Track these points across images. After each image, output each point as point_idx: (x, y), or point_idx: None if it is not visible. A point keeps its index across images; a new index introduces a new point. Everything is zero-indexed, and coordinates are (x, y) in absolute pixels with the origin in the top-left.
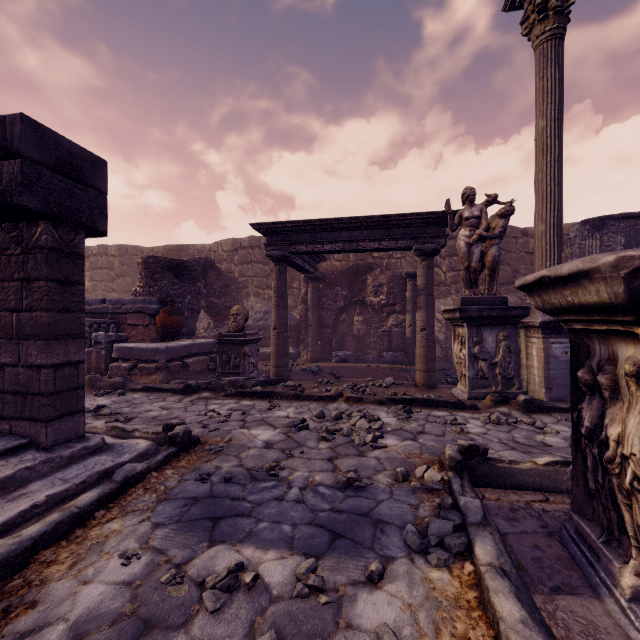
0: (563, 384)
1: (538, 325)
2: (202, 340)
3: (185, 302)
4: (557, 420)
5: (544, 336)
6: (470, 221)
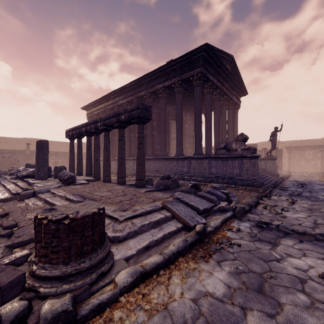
0: None
1: None
2: None
3: None
4: None
5: None
6: None
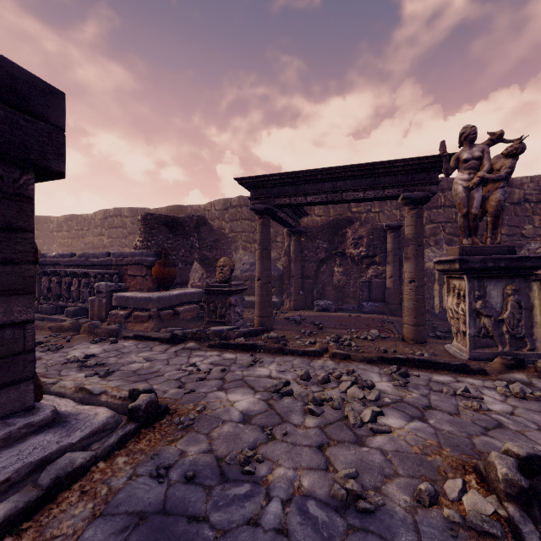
0: None
1: None
2: (193, 289)
3: (179, 255)
4: None
5: None
6: (469, 163)
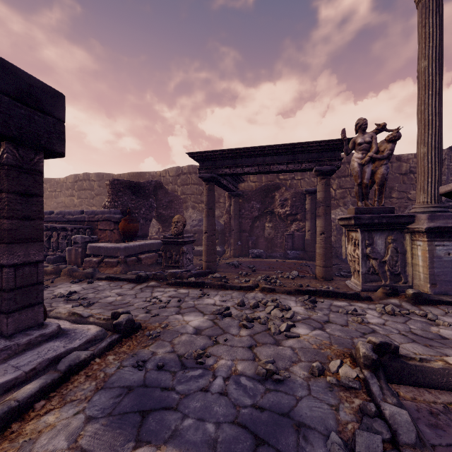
0: (446, 280)
1: (424, 230)
2: (152, 241)
3: (140, 213)
4: (445, 312)
5: (429, 240)
6: (362, 146)
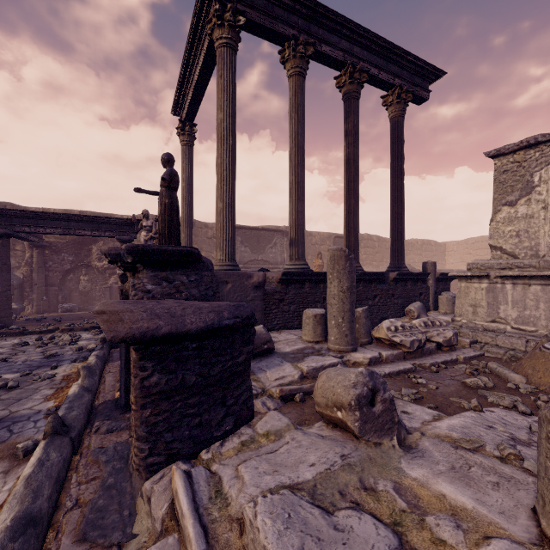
0: None
1: None
2: None
3: None
4: None
5: None
6: (147, 228)
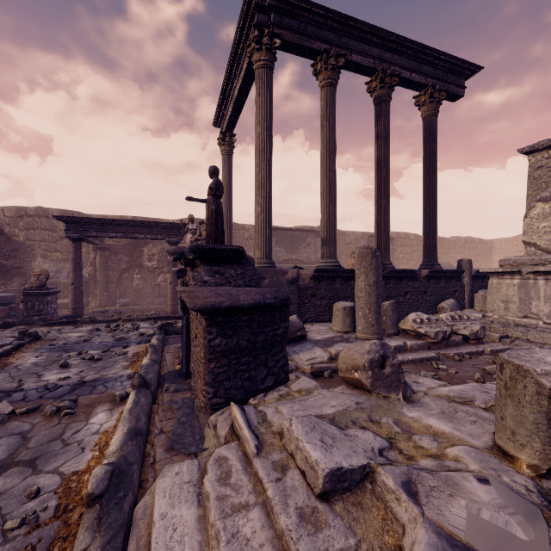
0: None
1: None
2: (1, 294)
3: None
4: None
5: None
6: (192, 231)
